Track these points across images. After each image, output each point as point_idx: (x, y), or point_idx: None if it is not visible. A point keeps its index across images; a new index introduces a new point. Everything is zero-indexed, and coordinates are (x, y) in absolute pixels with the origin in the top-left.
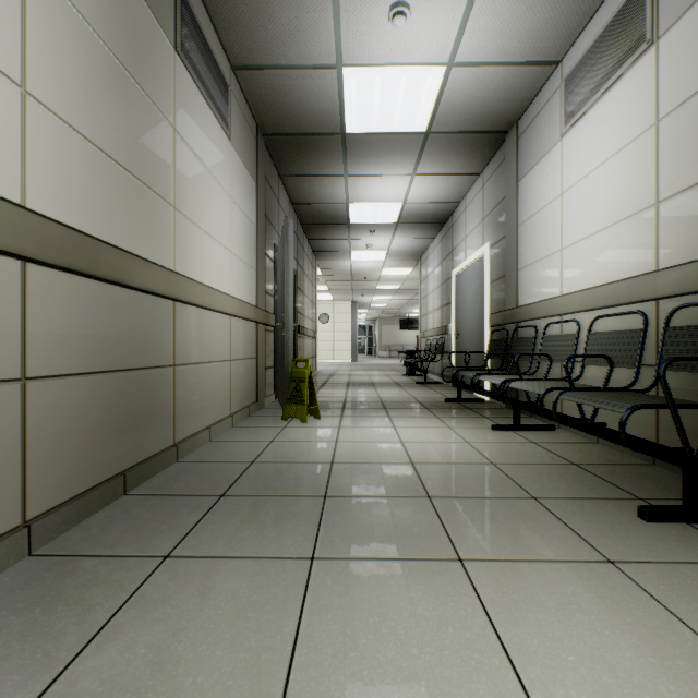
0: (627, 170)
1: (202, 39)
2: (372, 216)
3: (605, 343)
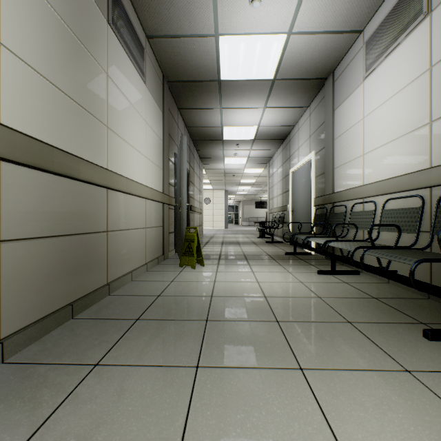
0: (409, 101)
1: (126, 17)
2: (238, 135)
3: (394, 216)
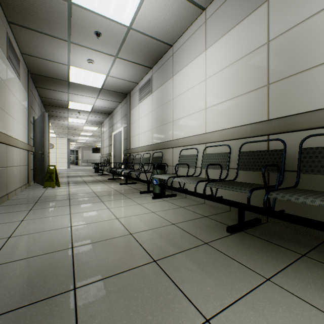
0: (149, 119)
1: (13, 49)
2: (80, 107)
3: (145, 160)
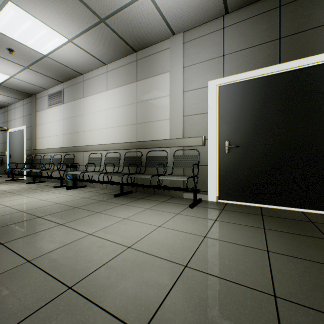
0: (60, 125)
1: None
2: None
3: (56, 160)
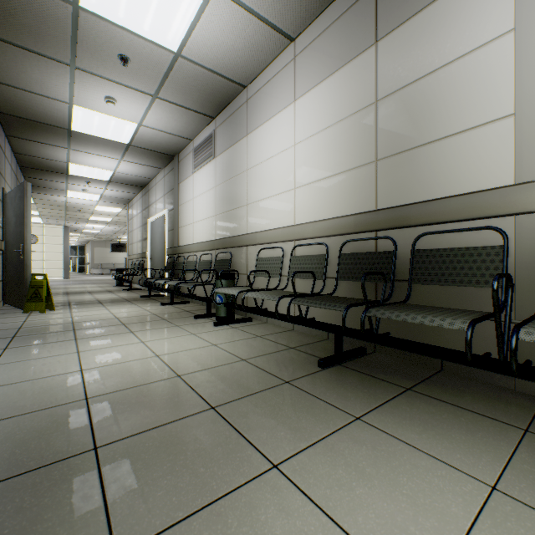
0: (210, 200)
1: None
2: (89, 174)
3: (203, 265)
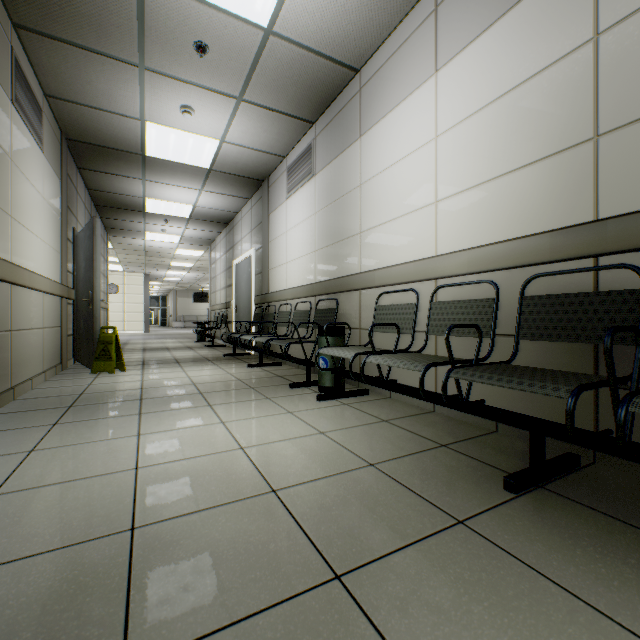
0: (308, 231)
1: (27, 84)
2: (167, 210)
3: (299, 316)
